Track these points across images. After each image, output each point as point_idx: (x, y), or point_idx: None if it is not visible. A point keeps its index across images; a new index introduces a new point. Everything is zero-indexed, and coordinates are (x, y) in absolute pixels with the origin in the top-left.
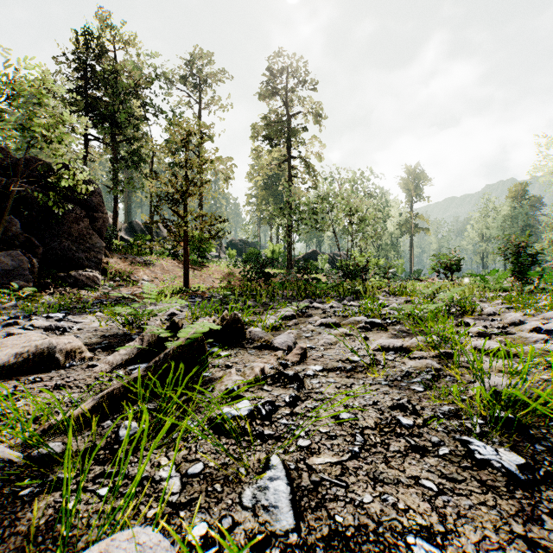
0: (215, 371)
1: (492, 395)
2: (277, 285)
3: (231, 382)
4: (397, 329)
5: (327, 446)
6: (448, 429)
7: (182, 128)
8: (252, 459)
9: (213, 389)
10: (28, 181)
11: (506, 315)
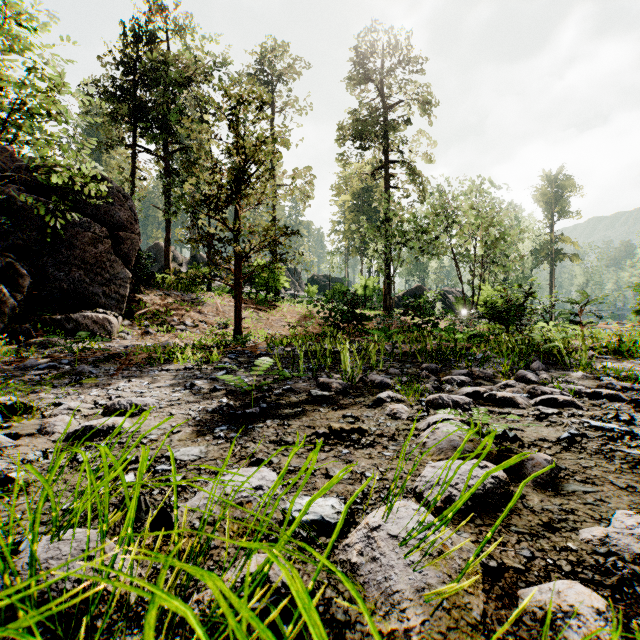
0: None
1: None
2: (377, 333)
3: None
4: None
5: None
6: None
7: (231, 96)
8: None
9: None
10: (33, 190)
11: None
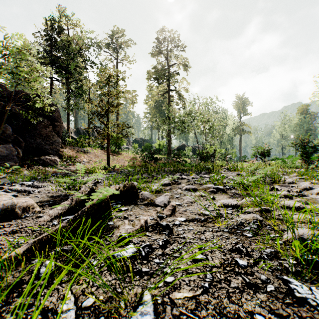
0: (116, 220)
1: (300, 242)
2: (161, 164)
3: (124, 230)
4: (233, 192)
5: (185, 282)
6: (272, 268)
7: (106, 73)
8: (131, 292)
9: (113, 234)
10: (17, 104)
11: (300, 184)
